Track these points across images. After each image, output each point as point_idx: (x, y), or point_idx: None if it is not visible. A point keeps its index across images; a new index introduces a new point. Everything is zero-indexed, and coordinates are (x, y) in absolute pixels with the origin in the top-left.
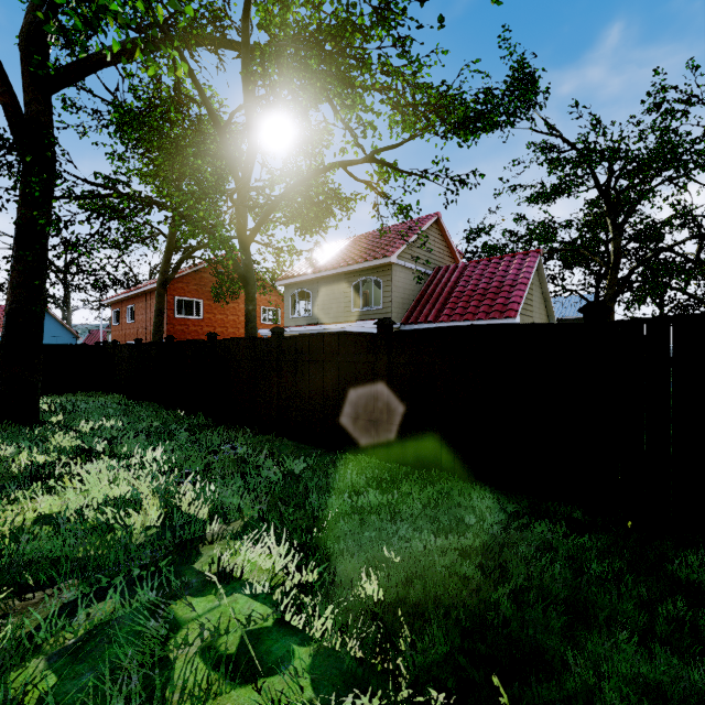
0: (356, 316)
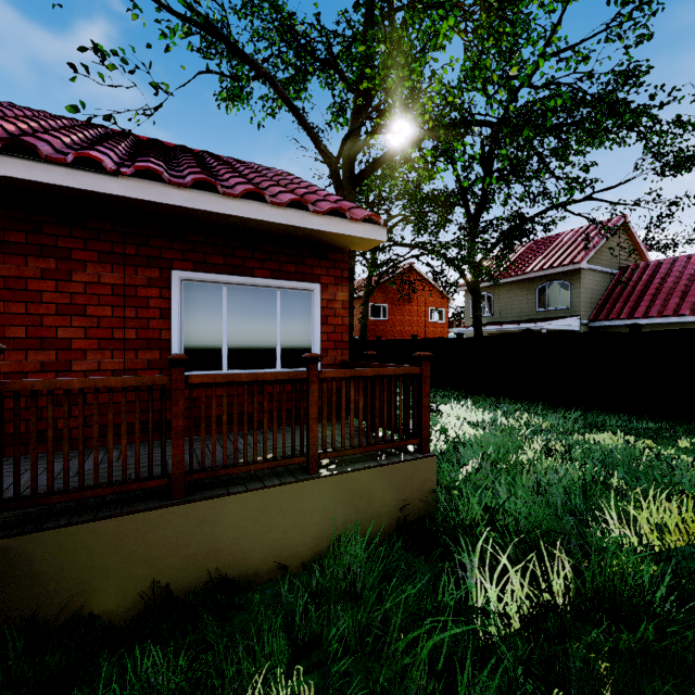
0: (541, 315)
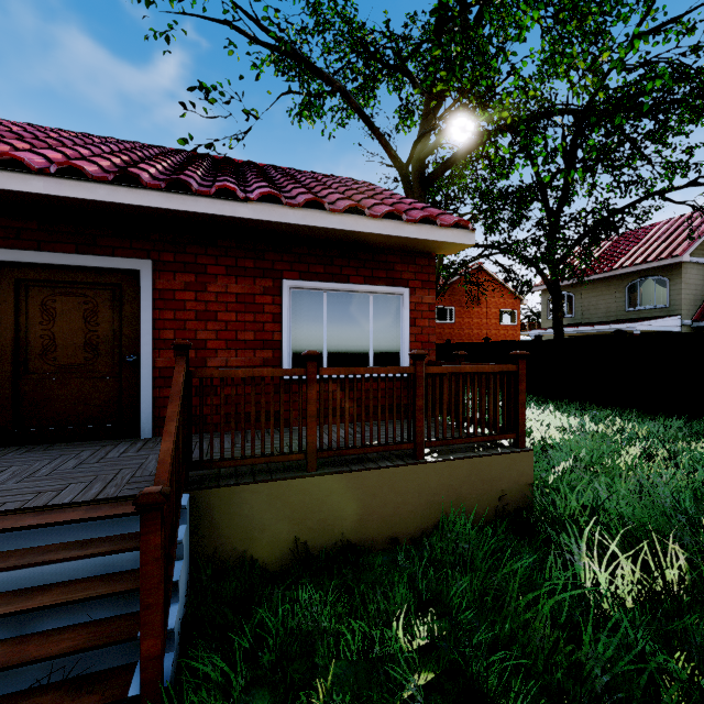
0: (632, 315)
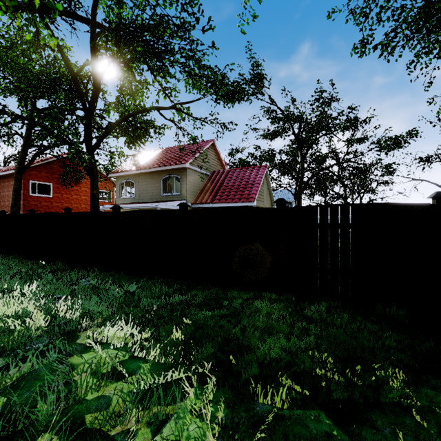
0: (164, 198)
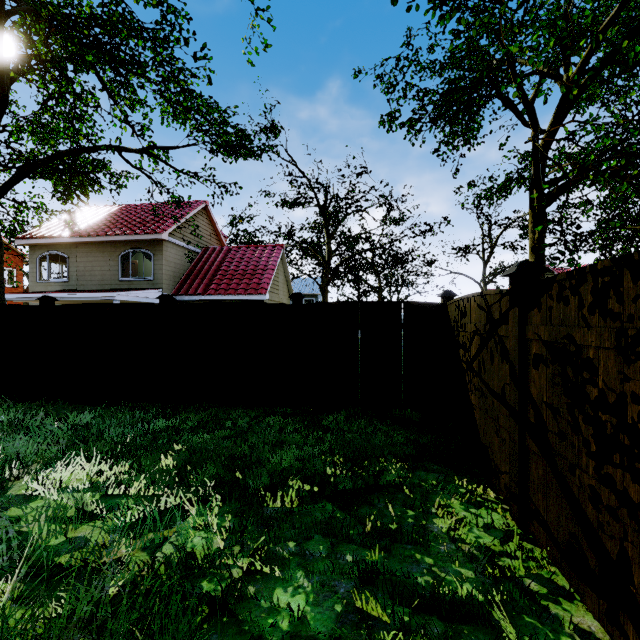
0: (125, 285)
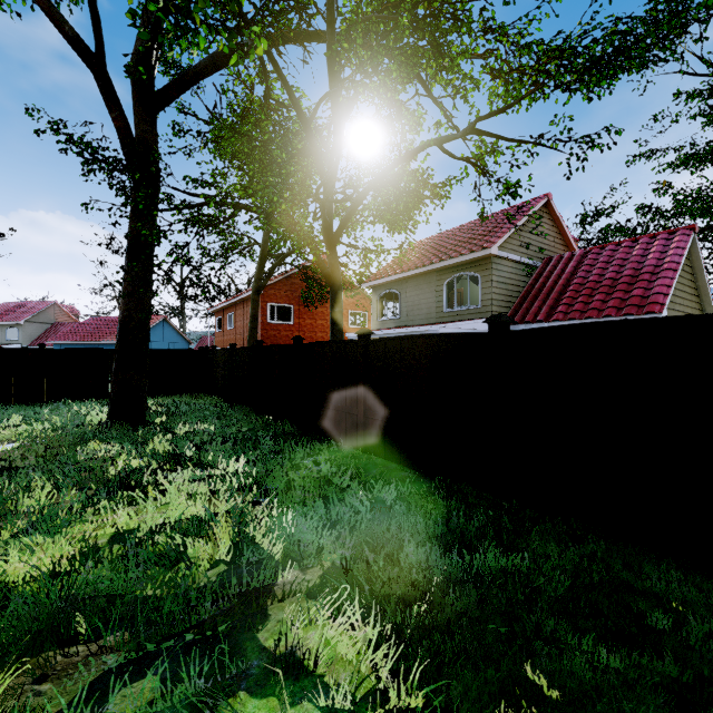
0: (449, 317)
